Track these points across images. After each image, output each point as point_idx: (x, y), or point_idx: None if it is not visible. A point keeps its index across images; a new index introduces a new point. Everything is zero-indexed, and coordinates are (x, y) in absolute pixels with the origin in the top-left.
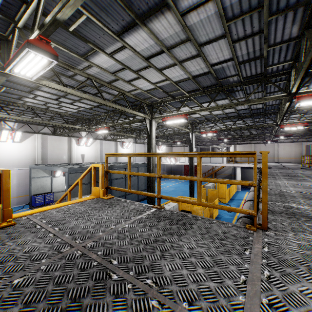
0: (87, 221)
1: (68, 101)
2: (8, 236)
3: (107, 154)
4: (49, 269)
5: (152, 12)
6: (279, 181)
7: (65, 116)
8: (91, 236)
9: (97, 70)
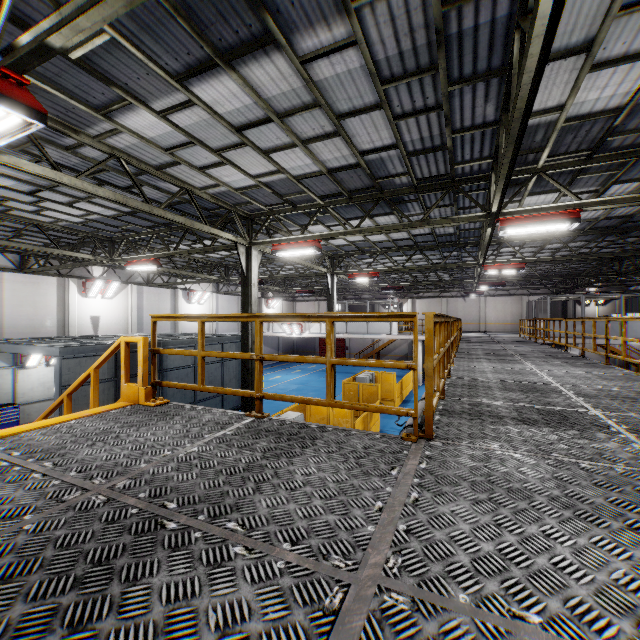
0: (113, 447)
1: (62, 199)
2: None
3: (154, 317)
4: (43, 528)
5: (247, 49)
6: (476, 363)
7: (51, 231)
8: (124, 471)
9: (132, 141)
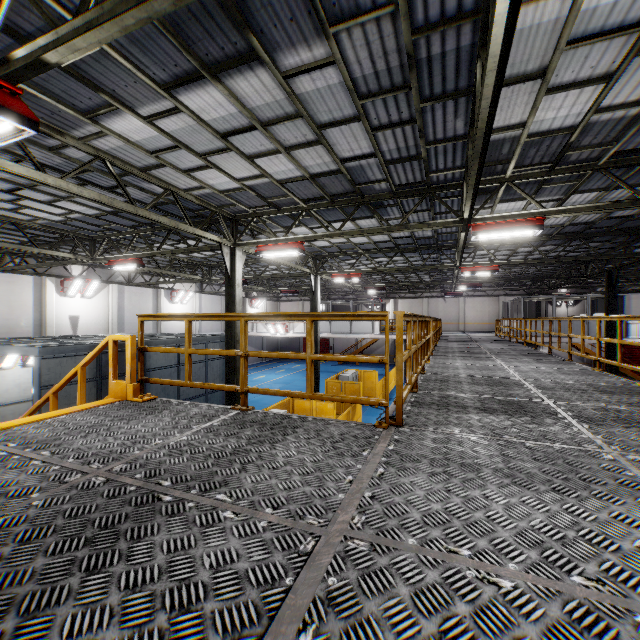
0: (106, 438)
1: (43, 197)
2: None
3: (141, 316)
4: (50, 503)
5: (233, 64)
6: (451, 360)
7: (29, 229)
8: (119, 457)
9: (117, 144)
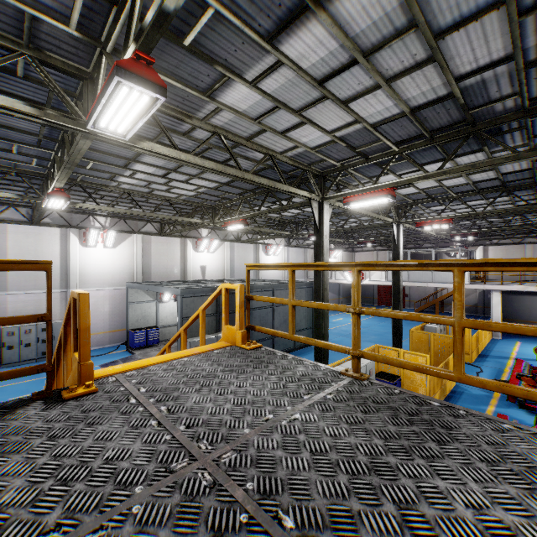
0: (217, 397)
1: (182, 178)
2: (83, 416)
3: (248, 266)
4: (148, 516)
5: None
6: None
7: (176, 204)
8: (228, 436)
9: (229, 117)
